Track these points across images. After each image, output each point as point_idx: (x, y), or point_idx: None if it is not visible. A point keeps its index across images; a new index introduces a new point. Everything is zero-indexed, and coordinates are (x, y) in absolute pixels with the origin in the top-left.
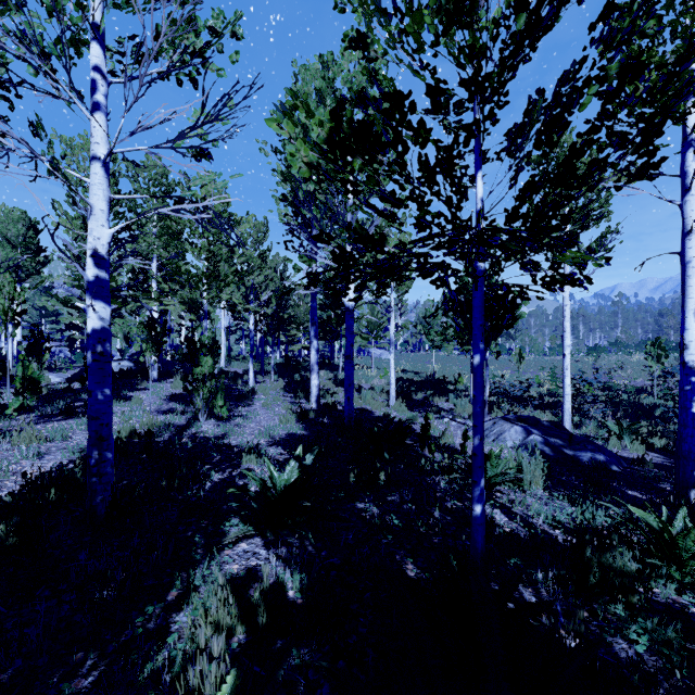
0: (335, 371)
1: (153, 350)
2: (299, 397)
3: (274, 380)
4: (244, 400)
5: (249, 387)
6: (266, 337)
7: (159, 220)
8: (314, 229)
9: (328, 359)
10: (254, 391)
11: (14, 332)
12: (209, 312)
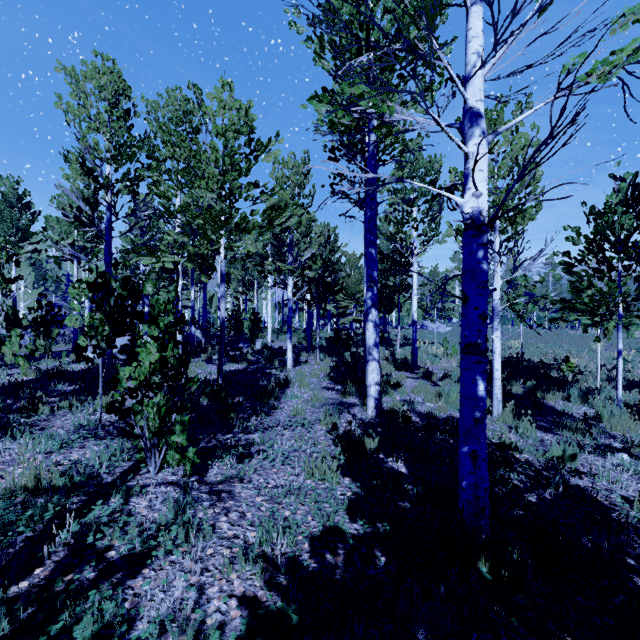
0: (390, 348)
1: (104, 325)
2: (348, 394)
3: (320, 359)
4: (268, 398)
5: (286, 370)
6: (310, 308)
7: (182, 169)
8: (372, 134)
9: (382, 334)
10: (287, 381)
11: (5, 303)
12: (228, 273)
